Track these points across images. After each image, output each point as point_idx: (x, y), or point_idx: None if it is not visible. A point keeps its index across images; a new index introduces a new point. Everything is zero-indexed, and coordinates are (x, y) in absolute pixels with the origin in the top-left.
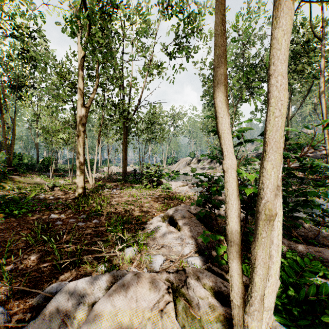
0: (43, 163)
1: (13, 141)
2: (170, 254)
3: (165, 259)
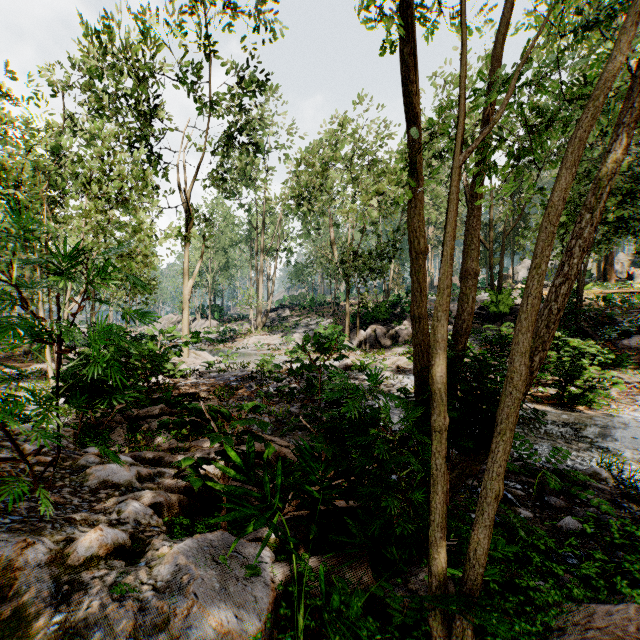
0: None
1: None
2: None
3: None
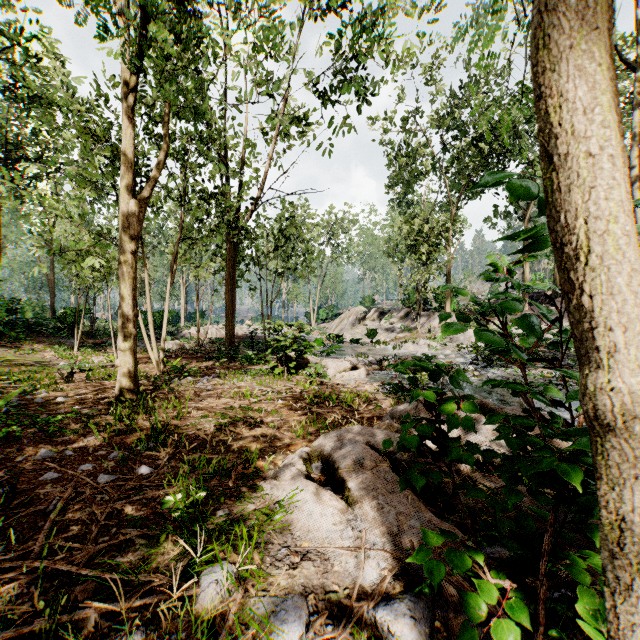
0: (64, 320)
1: None
2: (327, 584)
3: (313, 610)
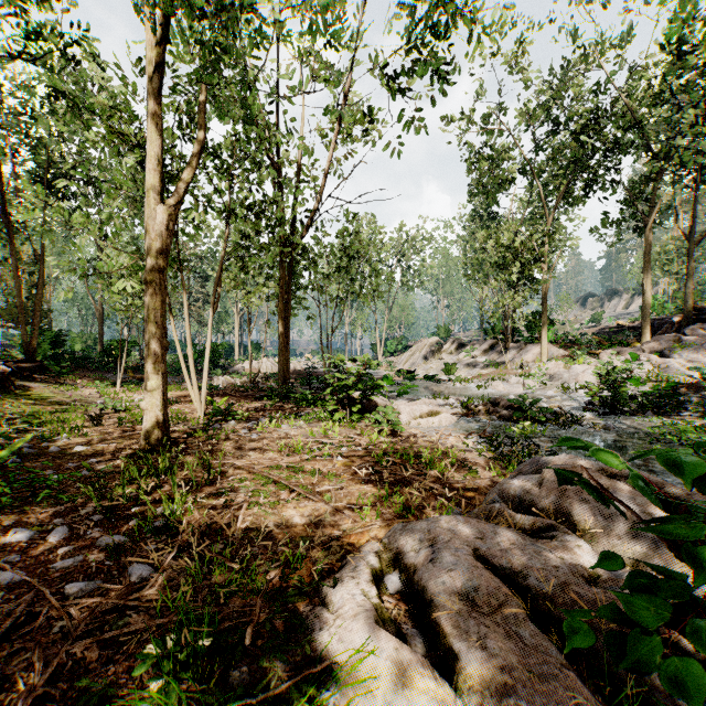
0: (111, 353)
1: (39, 303)
2: None
3: None
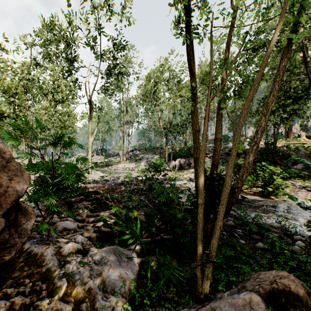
0: None
1: None
2: None
3: None
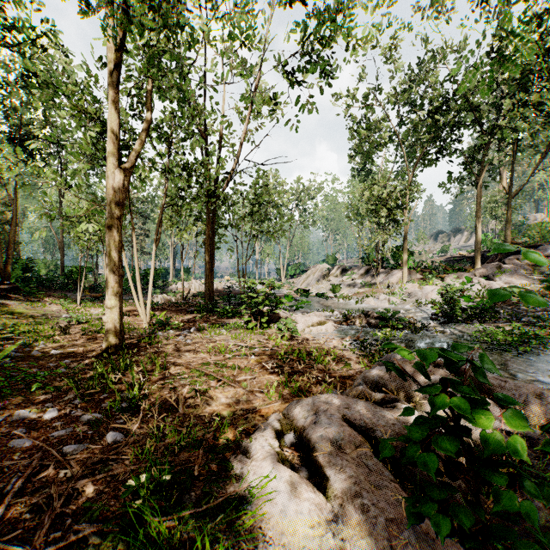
0: (71, 276)
1: (13, 237)
2: None
3: None
